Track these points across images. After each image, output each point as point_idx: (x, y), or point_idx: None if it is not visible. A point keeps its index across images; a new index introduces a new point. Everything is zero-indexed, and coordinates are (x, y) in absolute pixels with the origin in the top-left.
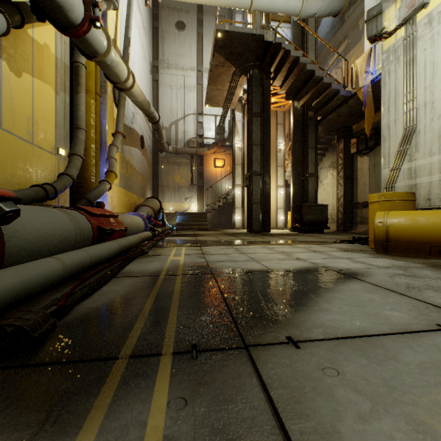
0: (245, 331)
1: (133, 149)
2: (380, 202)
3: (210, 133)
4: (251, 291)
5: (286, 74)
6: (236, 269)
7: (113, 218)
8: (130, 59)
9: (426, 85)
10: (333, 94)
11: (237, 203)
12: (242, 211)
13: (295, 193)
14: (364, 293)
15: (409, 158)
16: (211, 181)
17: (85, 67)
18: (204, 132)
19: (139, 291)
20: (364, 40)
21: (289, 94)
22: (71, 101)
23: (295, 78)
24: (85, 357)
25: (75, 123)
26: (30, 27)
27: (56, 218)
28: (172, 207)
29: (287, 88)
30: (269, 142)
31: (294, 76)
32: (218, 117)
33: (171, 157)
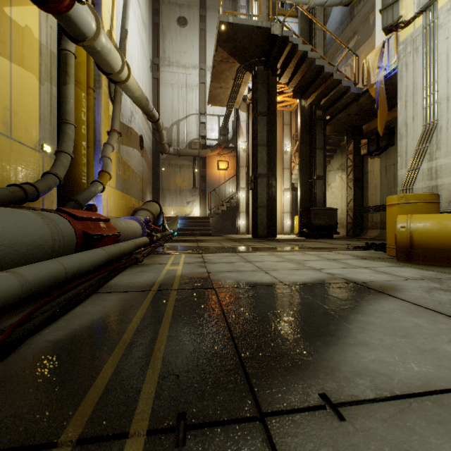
0: (258, 382)
1: (131, 150)
2: (400, 204)
3: (213, 134)
4: (262, 313)
5: (294, 71)
6: (241, 281)
7: (104, 222)
8: (128, 54)
9: (449, 76)
10: (343, 92)
11: (241, 207)
12: (246, 215)
13: (302, 196)
14: (405, 316)
15: (429, 157)
16: (214, 184)
17: (74, 55)
18: (207, 133)
19: (120, 313)
20: (375, 36)
21: (296, 92)
22: (59, 94)
23: (303, 74)
24: (2, 444)
25: (63, 117)
26: (7, 5)
27: (26, 221)
28: (173, 211)
29: (294, 86)
30: (275, 143)
31: (302, 73)
32: (221, 117)
33: (173, 159)
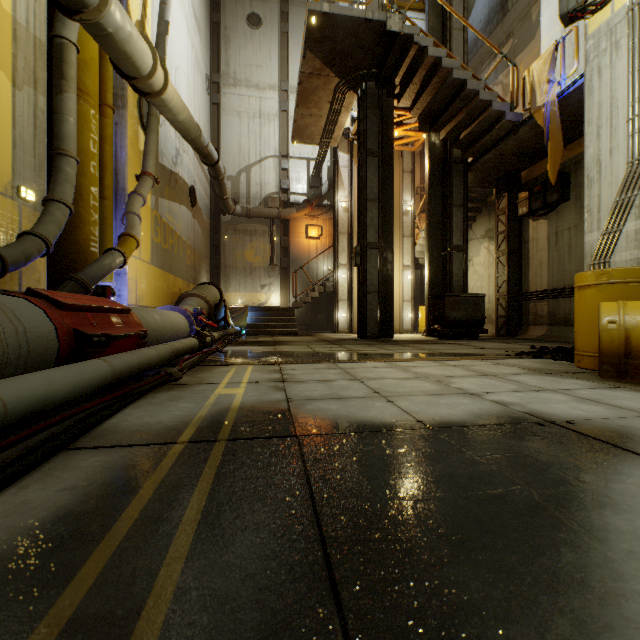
0: None
1: (176, 207)
2: (600, 285)
3: (300, 186)
4: (398, 508)
5: (420, 88)
6: (347, 420)
7: (118, 314)
8: (171, 62)
9: None
10: (495, 120)
11: (341, 293)
12: (348, 305)
13: (432, 276)
14: None
15: (639, 211)
16: (301, 260)
17: (75, 47)
18: (291, 185)
19: (92, 507)
20: (540, 38)
21: (423, 121)
22: (51, 109)
23: (433, 94)
24: None
25: (56, 146)
26: None
27: None
28: (241, 299)
29: (421, 111)
30: (391, 198)
31: (432, 91)
32: (311, 162)
33: (240, 222)
